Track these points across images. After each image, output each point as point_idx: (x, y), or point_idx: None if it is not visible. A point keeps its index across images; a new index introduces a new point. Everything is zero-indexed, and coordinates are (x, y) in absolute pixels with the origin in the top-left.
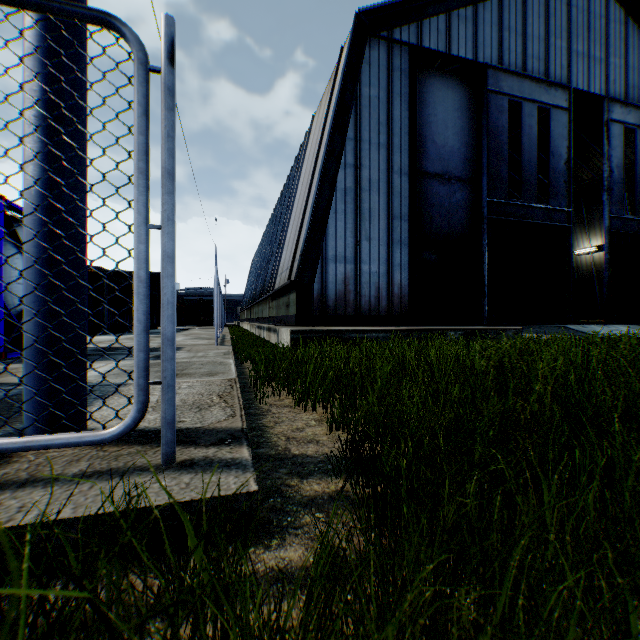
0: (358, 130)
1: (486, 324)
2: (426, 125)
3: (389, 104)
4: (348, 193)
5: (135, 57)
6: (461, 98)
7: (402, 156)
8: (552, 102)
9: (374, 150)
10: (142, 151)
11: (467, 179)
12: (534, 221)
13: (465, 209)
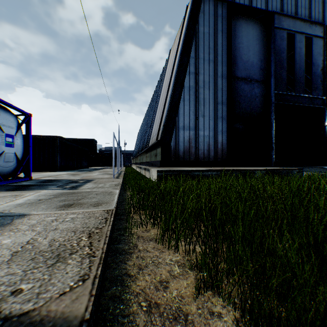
0: (197, 52)
1: (273, 166)
2: (237, 49)
3: (215, 36)
4: (191, 89)
5: None
6: (257, 33)
7: (223, 67)
8: (313, 33)
9: (206, 64)
10: None
11: (261, 80)
12: (302, 104)
13: (260, 98)
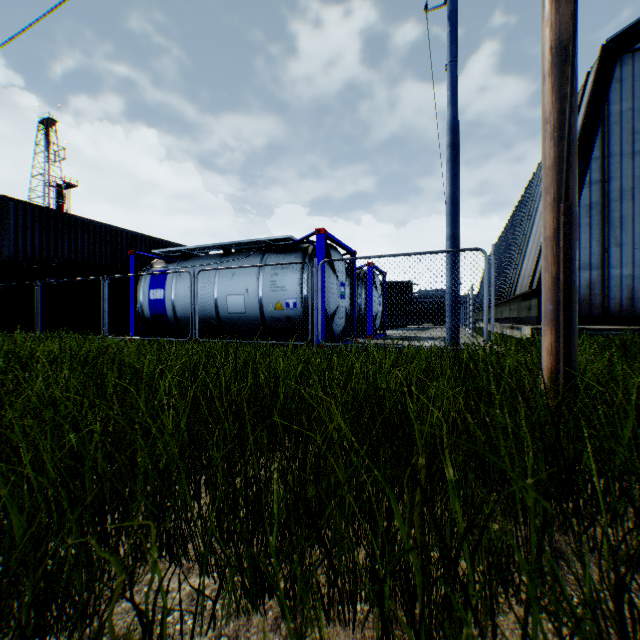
0: (604, 147)
1: None
2: None
3: None
4: (592, 207)
5: (484, 256)
6: None
7: None
8: None
9: (625, 160)
10: (486, 279)
11: None
12: None
13: None
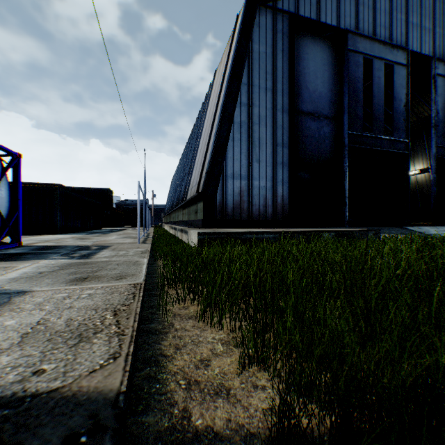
0: (250, 77)
1: (347, 226)
2: (301, 75)
3: (274, 58)
4: (243, 125)
5: None
6: (327, 56)
7: (284, 98)
8: (395, 60)
9: (262, 93)
10: None
11: (332, 117)
12: (382, 149)
13: (330, 139)
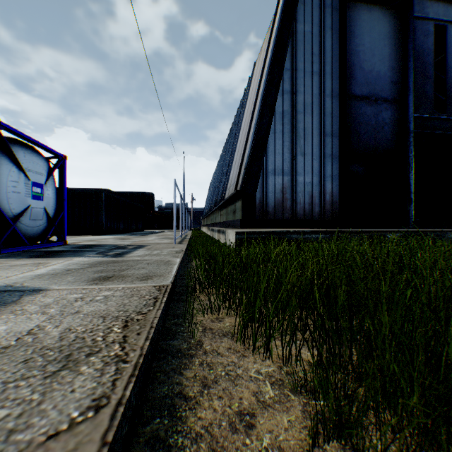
0: (294, 61)
1: (412, 227)
2: (354, 54)
3: (321, 37)
4: (285, 116)
5: None
6: (386, 28)
7: (333, 81)
8: None
9: (308, 78)
10: None
11: (392, 99)
12: None
13: (390, 126)
